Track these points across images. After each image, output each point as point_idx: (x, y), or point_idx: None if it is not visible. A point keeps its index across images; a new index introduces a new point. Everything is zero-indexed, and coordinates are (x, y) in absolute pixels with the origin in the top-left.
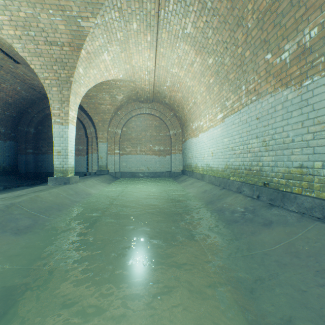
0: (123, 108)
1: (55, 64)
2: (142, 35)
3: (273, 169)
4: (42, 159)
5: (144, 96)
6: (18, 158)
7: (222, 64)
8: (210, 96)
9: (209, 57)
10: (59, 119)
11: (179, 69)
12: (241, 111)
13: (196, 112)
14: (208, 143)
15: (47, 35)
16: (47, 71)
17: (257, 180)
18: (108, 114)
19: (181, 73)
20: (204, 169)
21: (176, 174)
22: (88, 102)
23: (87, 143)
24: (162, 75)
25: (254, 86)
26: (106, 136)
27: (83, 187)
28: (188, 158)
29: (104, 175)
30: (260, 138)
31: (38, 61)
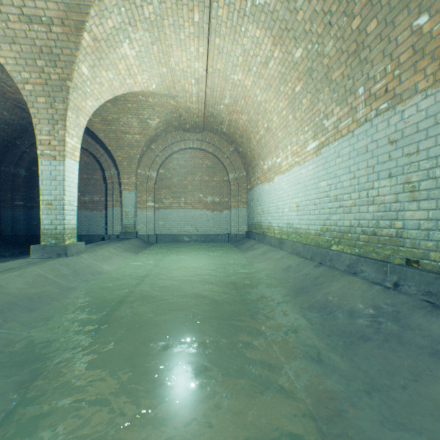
0: (160, 140)
1: (40, 56)
2: (186, 11)
3: (430, 235)
4: (39, 216)
5: (191, 122)
6: (1, 214)
7: (320, 55)
8: (296, 115)
9: (297, 45)
10: (50, 150)
11: (244, 74)
12: (355, 133)
13: (270, 143)
14: (291, 191)
15: (22, 4)
16: (27, 70)
17: (390, 253)
18: (137, 148)
19: (247, 80)
20: (284, 231)
21: (238, 237)
22: (106, 129)
23: (106, 192)
24: (218, 86)
25: (385, 84)
26: (134, 182)
27: (90, 261)
28: (256, 213)
29: (131, 239)
30: (399, 178)
31: (10, 51)
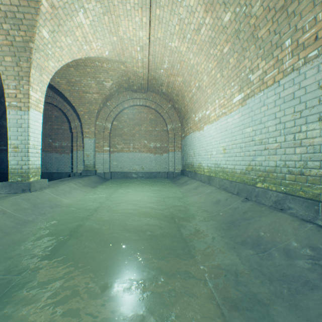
0: (113, 98)
1: (5, 20)
2: None
3: None
4: None
5: (138, 84)
6: None
7: (247, 16)
8: (223, 73)
9: (226, 10)
10: (16, 102)
11: (180, 41)
12: (281, 83)
13: (201, 99)
14: (218, 137)
15: None
16: None
17: (320, 193)
18: (96, 105)
19: (182, 47)
20: (212, 170)
21: (174, 174)
22: (71, 89)
23: (72, 139)
24: (159, 53)
25: (315, 32)
26: (93, 131)
27: (51, 195)
28: (189, 156)
29: (90, 176)
30: None
31: None
